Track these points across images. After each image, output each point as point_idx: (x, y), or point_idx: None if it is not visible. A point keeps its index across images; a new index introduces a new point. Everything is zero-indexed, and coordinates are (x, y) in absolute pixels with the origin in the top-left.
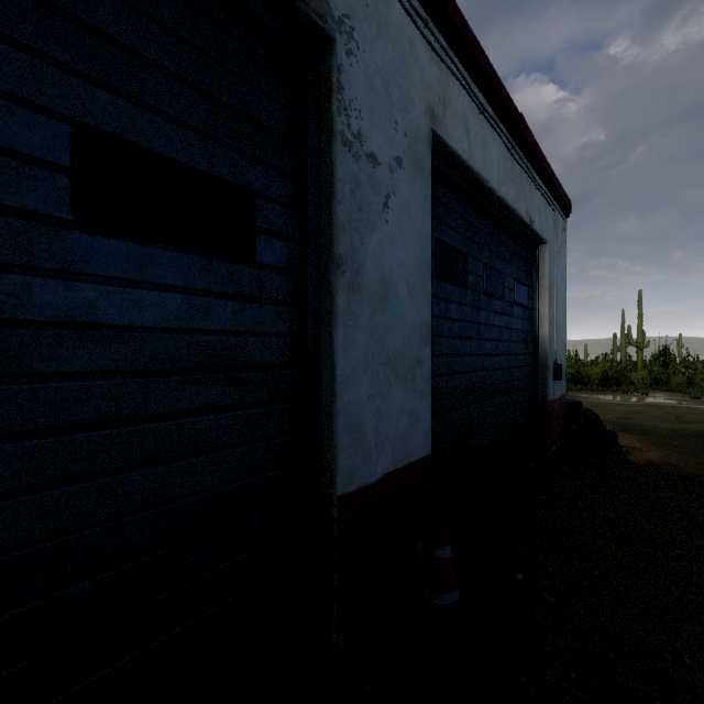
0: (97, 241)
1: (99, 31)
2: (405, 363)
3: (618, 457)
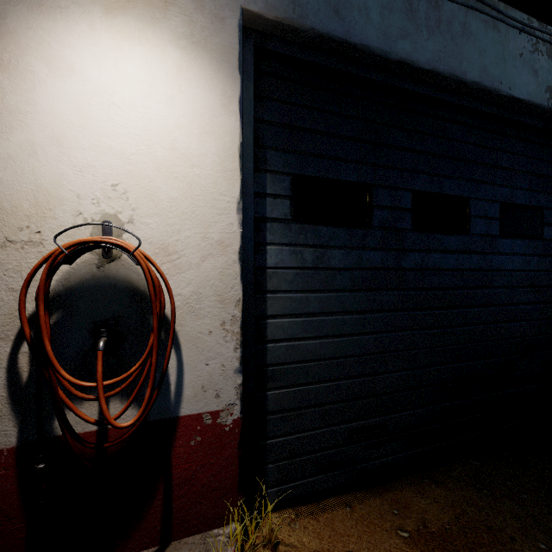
0: (504, 241)
1: (504, 168)
2: None
3: None
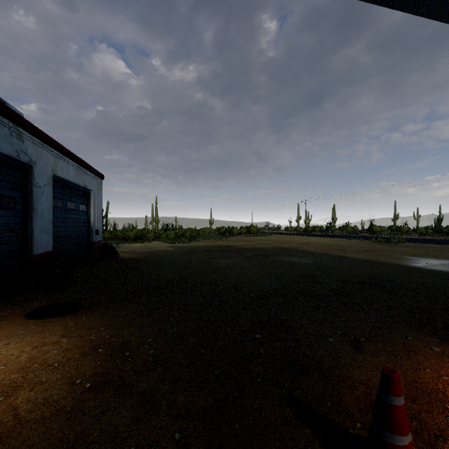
0: None
1: None
2: (47, 229)
3: (115, 257)
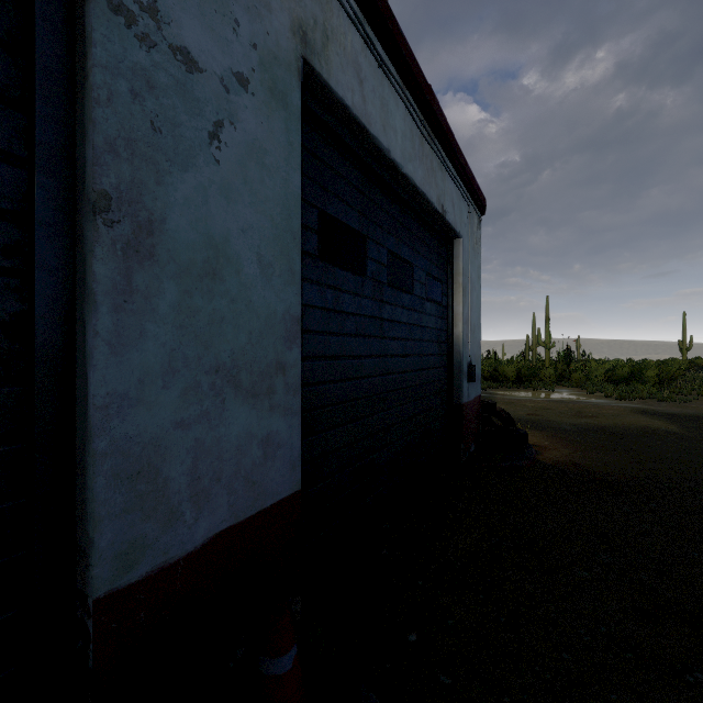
0: None
1: None
2: (254, 369)
3: (528, 458)
